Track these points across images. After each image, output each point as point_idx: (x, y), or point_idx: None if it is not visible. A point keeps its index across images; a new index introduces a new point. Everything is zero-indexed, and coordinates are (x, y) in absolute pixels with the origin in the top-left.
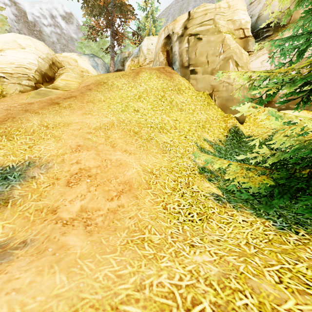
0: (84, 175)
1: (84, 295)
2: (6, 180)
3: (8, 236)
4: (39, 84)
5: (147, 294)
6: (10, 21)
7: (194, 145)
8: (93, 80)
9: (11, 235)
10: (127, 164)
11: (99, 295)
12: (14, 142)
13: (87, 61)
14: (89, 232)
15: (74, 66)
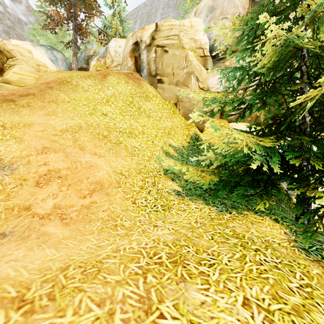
0: (53, 176)
1: (73, 257)
2: None
3: None
4: None
5: (122, 253)
6: None
7: (160, 150)
8: (54, 77)
9: None
10: (98, 165)
11: (86, 257)
12: None
13: (44, 54)
14: (66, 224)
15: (28, 58)
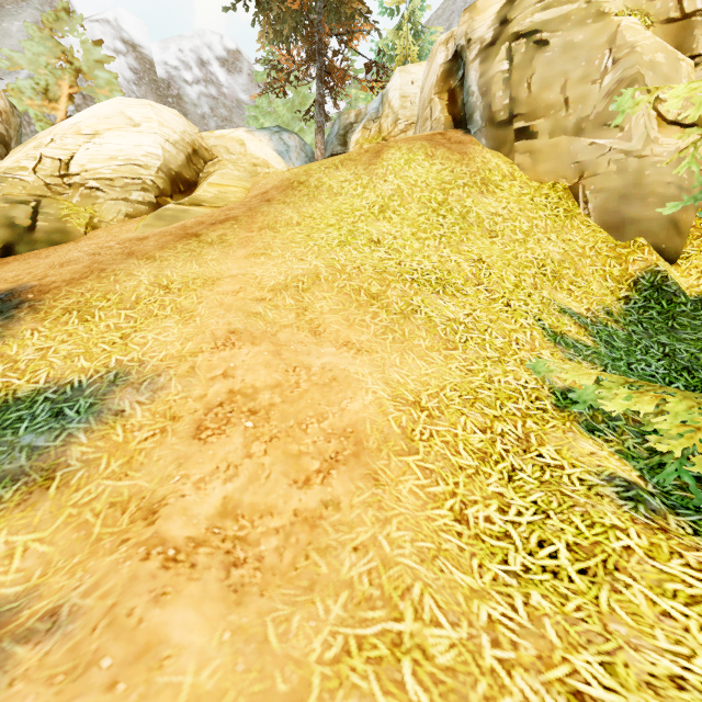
0: (238, 410)
1: None
2: (59, 419)
3: (28, 582)
4: (164, 197)
5: None
6: (125, 83)
7: (534, 326)
8: (277, 179)
9: (36, 579)
10: (352, 379)
11: None
12: (94, 326)
13: (267, 143)
14: (236, 589)
15: (238, 155)
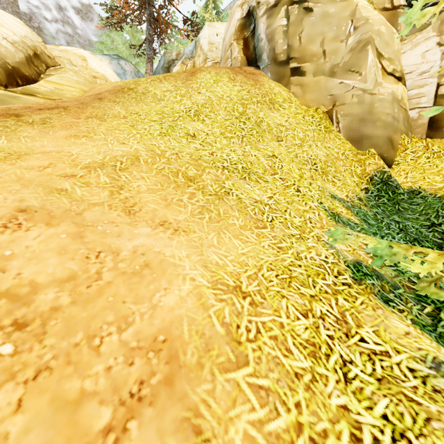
0: None
1: None
2: None
3: None
4: None
5: None
6: None
7: (319, 208)
8: (111, 86)
9: None
10: (167, 263)
11: None
12: None
13: (108, 65)
14: None
15: (80, 67)
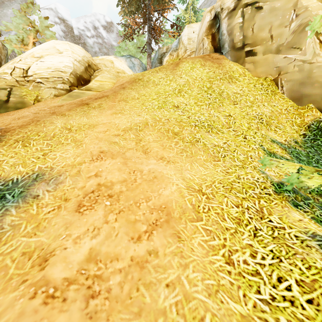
0: (102, 195)
1: None
2: (2, 200)
3: None
4: (73, 87)
5: None
6: (59, 37)
7: (259, 149)
8: (128, 78)
9: None
10: (164, 177)
11: None
12: (29, 149)
13: (124, 62)
14: (91, 316)
15: (110, 68)
